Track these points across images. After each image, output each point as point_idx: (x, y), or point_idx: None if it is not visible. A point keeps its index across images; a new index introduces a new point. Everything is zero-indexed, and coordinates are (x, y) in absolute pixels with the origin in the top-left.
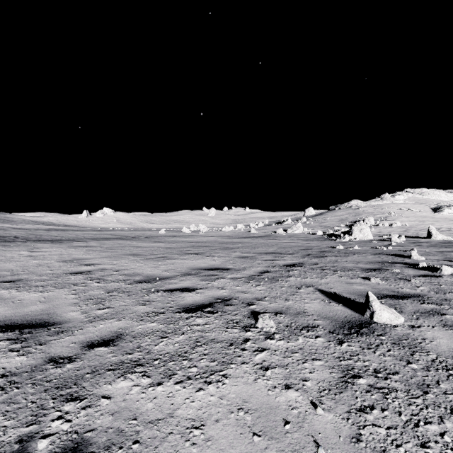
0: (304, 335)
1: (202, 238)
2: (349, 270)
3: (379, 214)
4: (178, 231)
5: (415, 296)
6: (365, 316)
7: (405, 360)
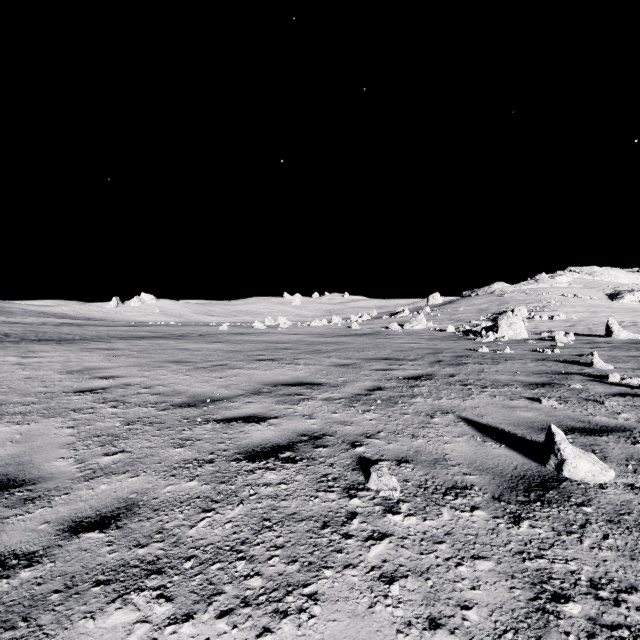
0: (451, 504)
1: (282, 337)
2: (504, 386)
3: (534, 302)
4: (248, 327)
5: (619, 430)
6: (548, 467)
7: None
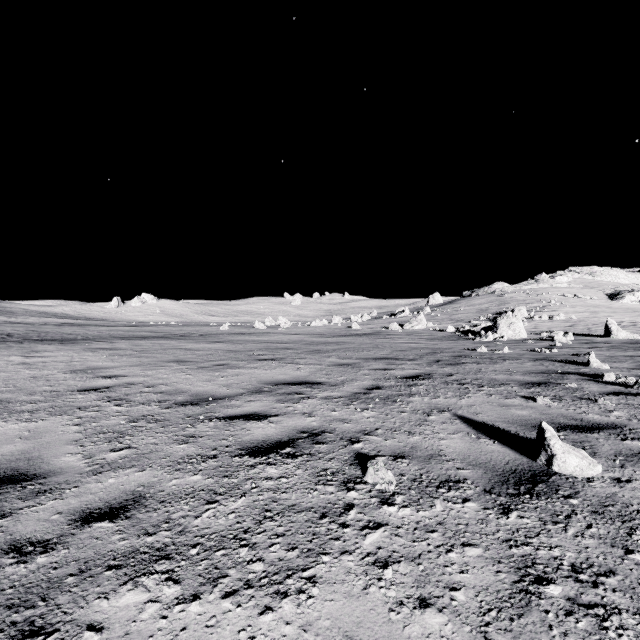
0: (444, 496)
1: (282, 337)
2: (501, 385)
3: (534, 302)
4: (248, 327)
5: (610, 428)
6: (538, 462)
7: (621, 546)
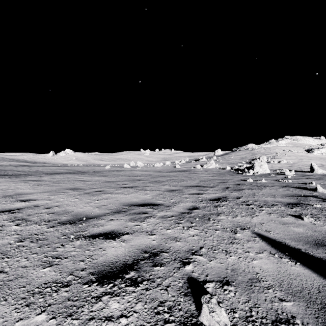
0: None
1: (138, 173)
2: (272, 205)
3: (269, 154)
4: (121, 167)
5: None
6: None
7: None
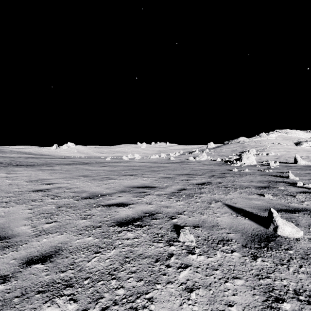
0: (221, 249)
1: (136, 164)
2: (246, 188)
3: (259, 146)
4: (120, 159)
5: (304, 210)
6: (269, 229)
7: None
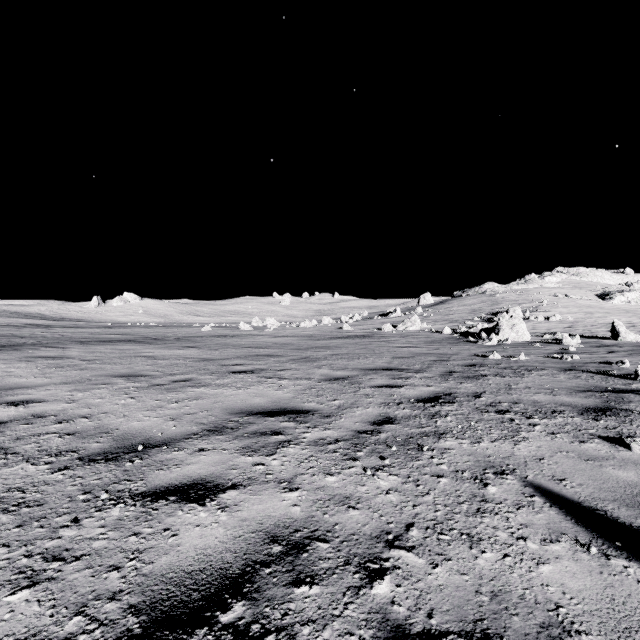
0: None
1: (268, 340)
2: (554, 414)
3: (526, 302)
4: (233, 328)
5: None
6: None
7: None
